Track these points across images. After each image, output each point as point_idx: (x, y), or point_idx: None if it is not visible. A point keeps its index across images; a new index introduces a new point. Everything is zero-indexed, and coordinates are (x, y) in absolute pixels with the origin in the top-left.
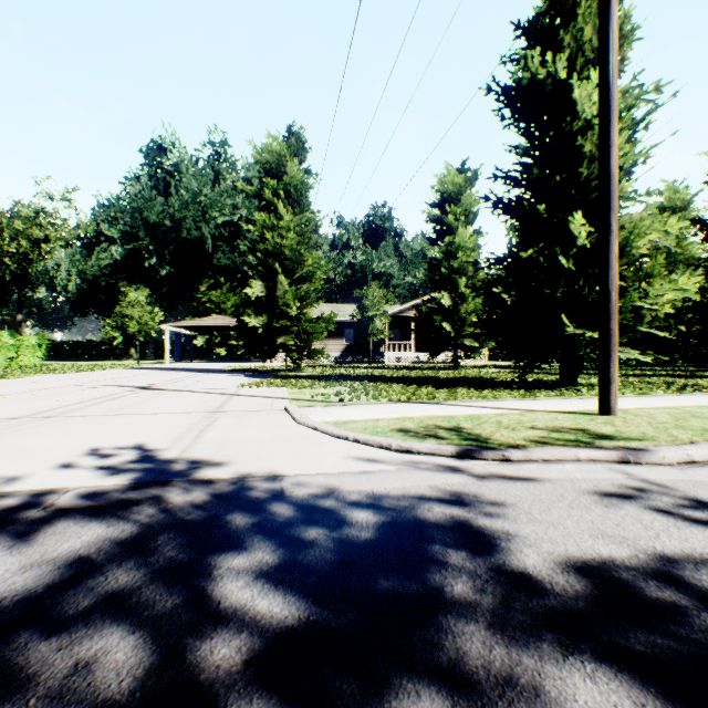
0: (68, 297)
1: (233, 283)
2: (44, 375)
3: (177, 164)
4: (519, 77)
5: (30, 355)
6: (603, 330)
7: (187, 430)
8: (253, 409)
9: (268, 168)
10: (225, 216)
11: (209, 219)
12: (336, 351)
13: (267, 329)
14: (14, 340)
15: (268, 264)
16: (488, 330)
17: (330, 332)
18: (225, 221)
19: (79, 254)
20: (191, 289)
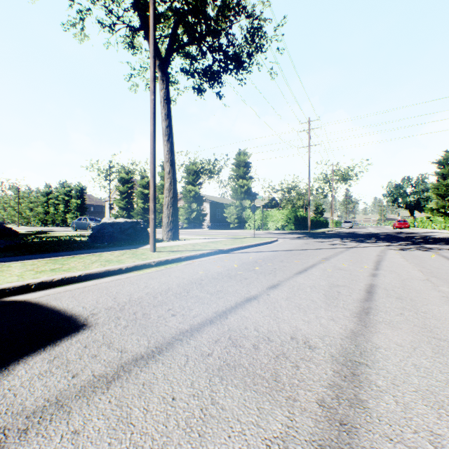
0: None
1: None
2: None
3: None
4: None
5: None
6: None
7: None
8: None
9: None
10: None
11: None
12: None
13: None
14: None
15: None
16: None
17: None
18: None
19: None
20: None
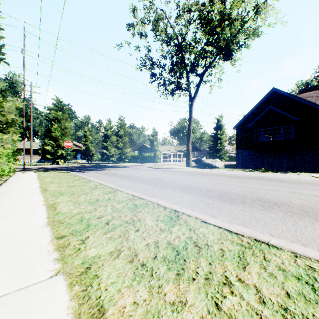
0: None
1: None
2: None
3: None
4: (45, 117)
5: None
6: (31, 158)
7: None
8: None
9: None
10: None
11: None
12: (38, 159)
13: None
14: None
15: None
16: (43, 156)
17: (35, 152)
18: None
19: None
20: None
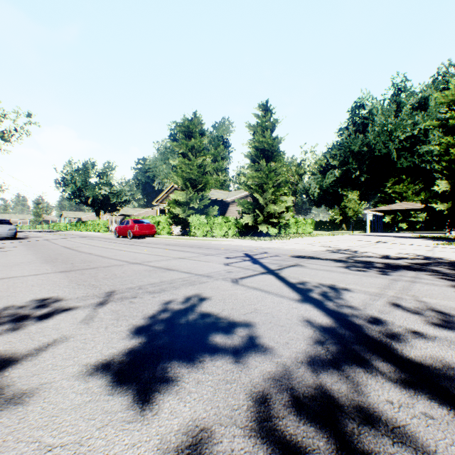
0: (313, 199)
1: (412, 177)
2: (323, 236)
3: (369, 110)
4: None
5: (308, 228)
6: None
7: (426, 252)
8: (451, 251)
9: (450, 105)
10: (405, 133)
11: (393, 139)
12: None
13: (449, 211)
14: (304, 221)
15: (450, 168)
16: None
17: None
18: (405, 137)
19: (319, 178)
20: (378, 185)
